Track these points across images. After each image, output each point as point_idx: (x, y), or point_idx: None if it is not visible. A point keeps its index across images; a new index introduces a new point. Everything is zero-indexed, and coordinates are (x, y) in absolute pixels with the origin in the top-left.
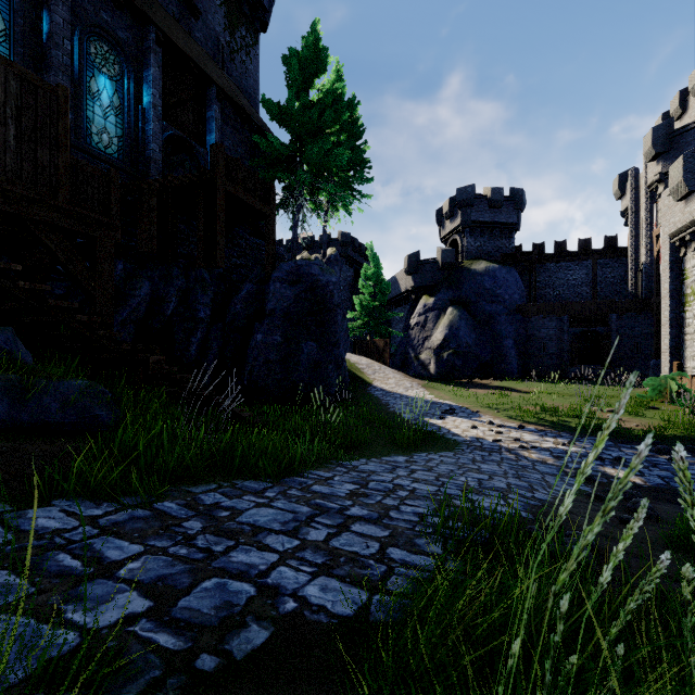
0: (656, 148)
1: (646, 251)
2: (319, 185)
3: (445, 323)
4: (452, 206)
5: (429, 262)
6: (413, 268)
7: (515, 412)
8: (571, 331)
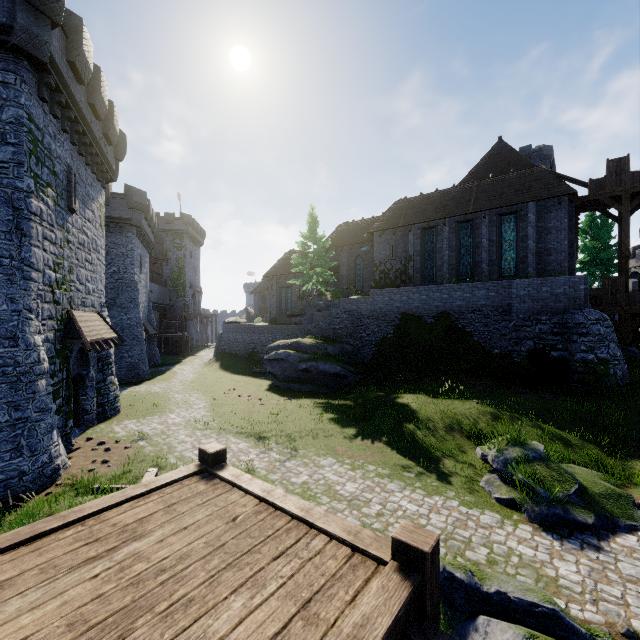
0: None
1: None
2: None
3: None
4: (634, 252)
5: None
6: None
7: None
8: None
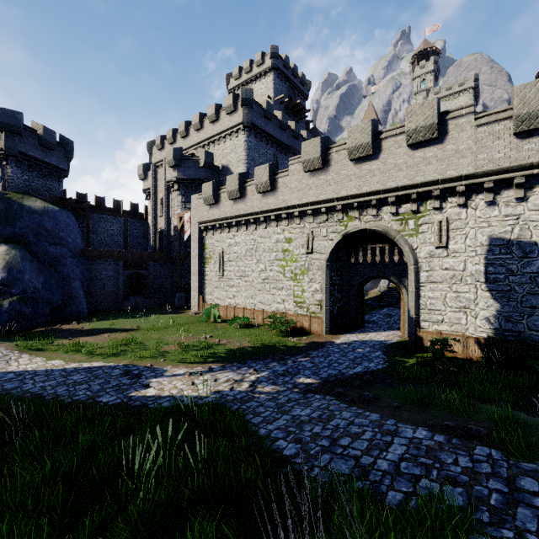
0: (175, 161)
1: (166, 222)
2: None
3: (0, 264)
4: None
5: None
6: None
7: (173, 355)
8: (125, 273)
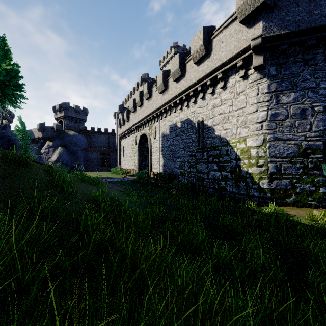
0: (120, 110)
1: None
2: (10, 104)
3: (58, 152)
4: (60, 107)
5: (50, 128)
6: (42, 129)
7: None
8: (100, 157)
